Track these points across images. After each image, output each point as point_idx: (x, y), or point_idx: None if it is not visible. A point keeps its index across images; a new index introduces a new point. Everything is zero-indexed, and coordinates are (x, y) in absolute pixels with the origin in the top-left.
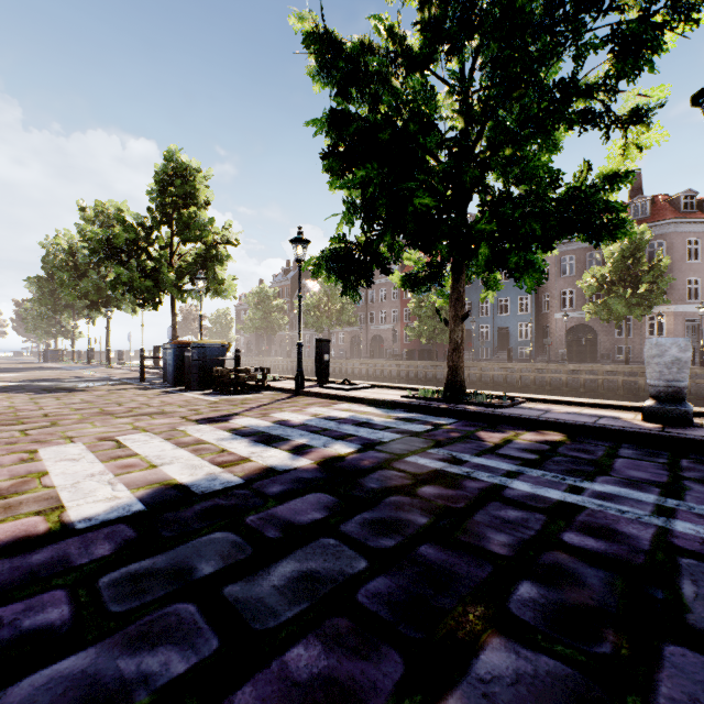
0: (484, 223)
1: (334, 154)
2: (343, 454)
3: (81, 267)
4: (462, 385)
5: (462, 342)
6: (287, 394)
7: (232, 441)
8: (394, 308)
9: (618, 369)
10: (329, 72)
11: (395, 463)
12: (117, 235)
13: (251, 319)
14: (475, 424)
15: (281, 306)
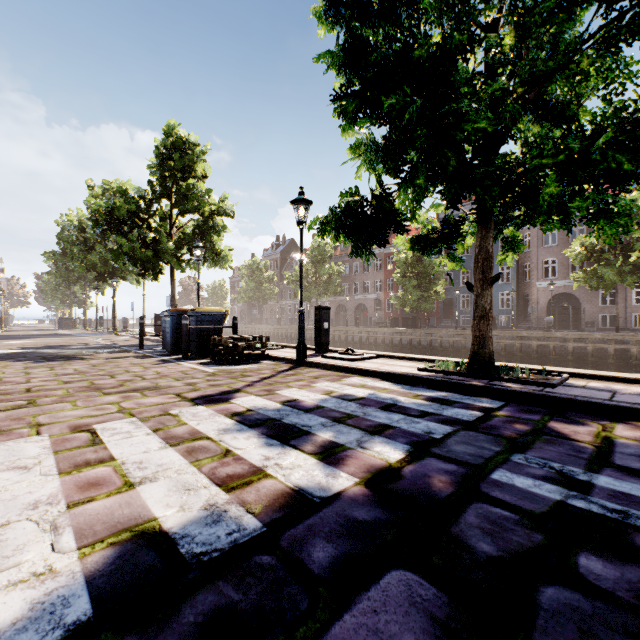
0: (545, 159)
1: (348, 94)
2: (395, 464)
3: (90, 242)
4: (491, 357)
5: (490, 308)
6: (288, 364)
7: (237, 435)
8: (377, 279)
9: (609, 336)
10: (337, 10)
11: (483, 486)
12: (118, 207)
13: (244, 290)
14: (532, 408)
15: (271, 277)
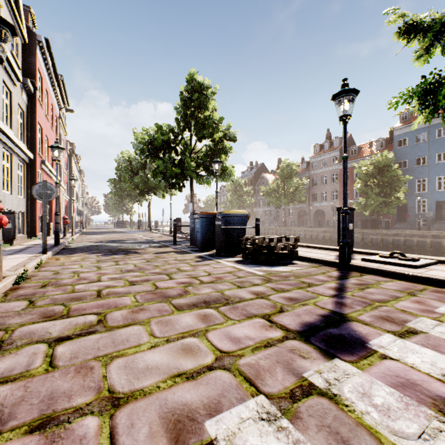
0: None
1: None
2: None
3: (135, 170)
4: None
5: None
6: (329, 267)
7: None
8: (333, 189)
9: None
10: None
11: None
12: (156, 138)
13: (229, 201)
14: None
15: (249, 191)
